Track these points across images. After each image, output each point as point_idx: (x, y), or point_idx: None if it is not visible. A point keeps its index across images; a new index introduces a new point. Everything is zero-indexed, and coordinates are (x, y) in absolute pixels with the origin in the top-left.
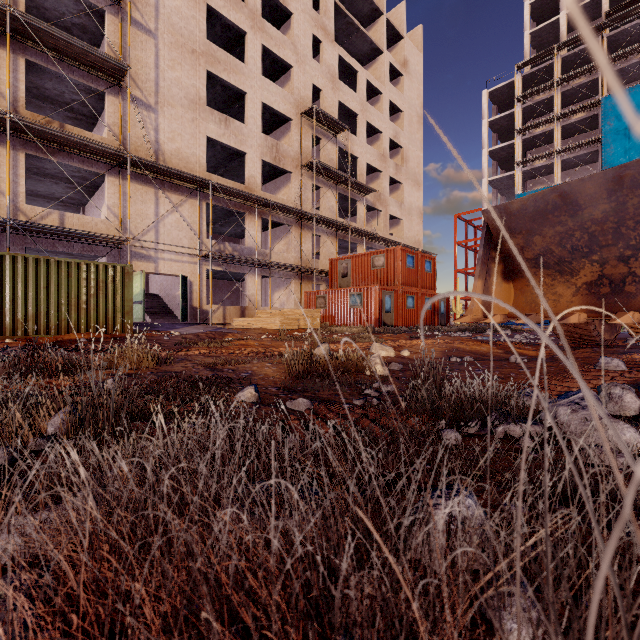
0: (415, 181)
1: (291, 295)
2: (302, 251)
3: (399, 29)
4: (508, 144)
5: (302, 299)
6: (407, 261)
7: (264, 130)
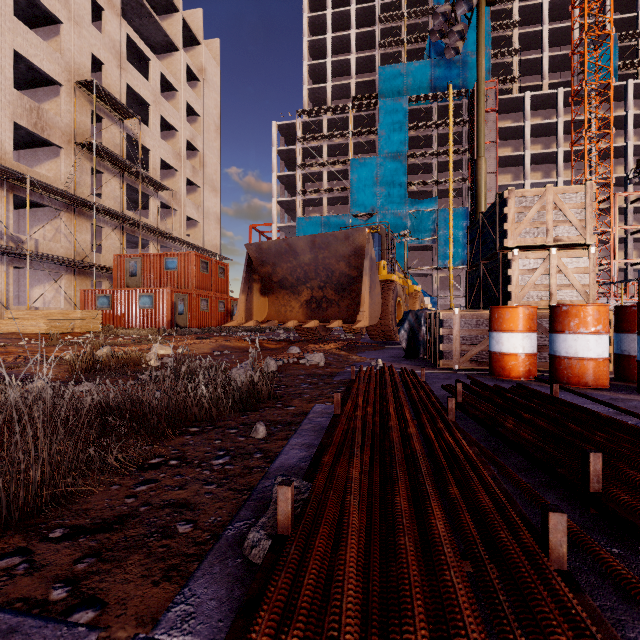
0: (213, 187)
1: (61, 292)
2: (77, 242)
3: (197, 33)
4: (292, 174)
5: (77, 297)
6: (201, 266)
7: (17, 82)
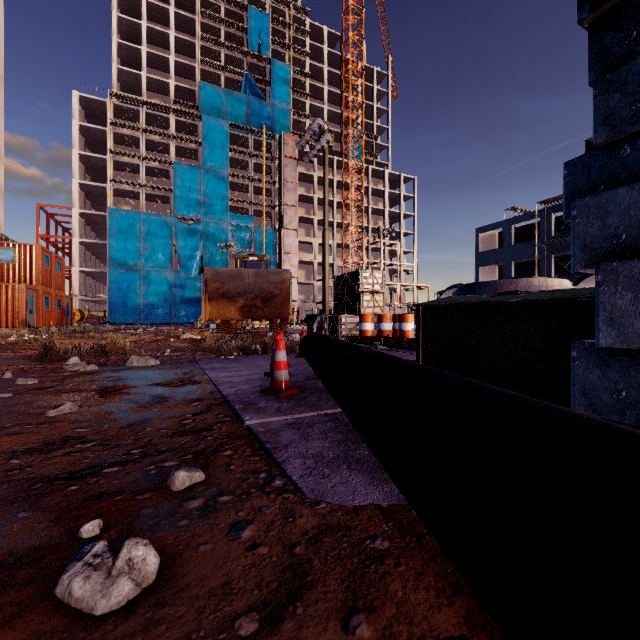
0: None
1: None
2: None
3: None
4: (100, 157)
5: None
6: (45, 260)
7: None
